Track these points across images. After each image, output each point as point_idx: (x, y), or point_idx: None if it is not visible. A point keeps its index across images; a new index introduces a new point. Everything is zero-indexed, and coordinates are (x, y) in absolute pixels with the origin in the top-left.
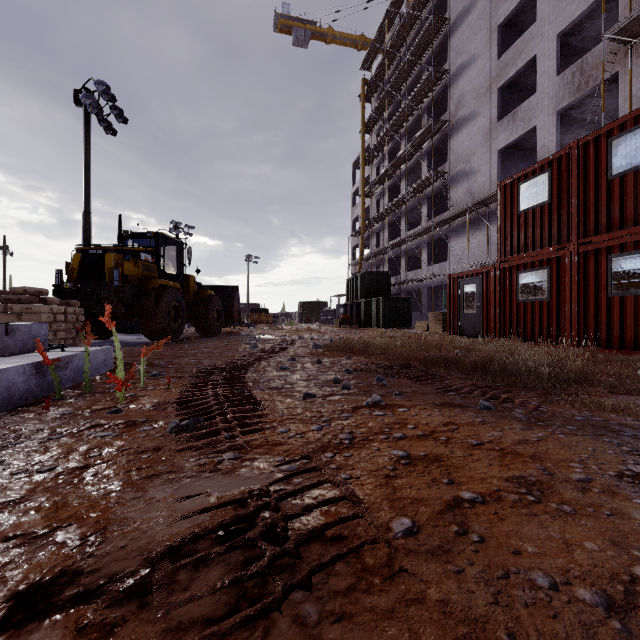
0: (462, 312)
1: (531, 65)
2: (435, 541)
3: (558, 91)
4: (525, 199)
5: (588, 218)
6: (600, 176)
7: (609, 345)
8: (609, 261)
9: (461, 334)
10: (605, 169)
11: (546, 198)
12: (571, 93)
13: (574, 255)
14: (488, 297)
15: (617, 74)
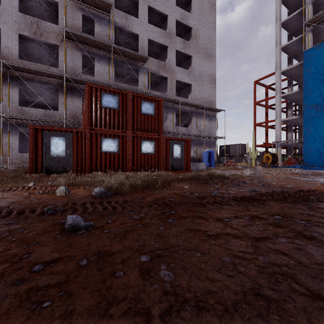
0: (49, 156)
1: None
2: (317, 182)
3: (21, 22)
4: (105, 102)
5: (134, 124)
6: (138, 110)
7: (141, 170)
8: (141, 141)
9: (48, 172)
10: (140, 109)
11: (117, 107)
12: (31, 32)
13: (130, 136)
14: (77, 148)
15: (56, 45)
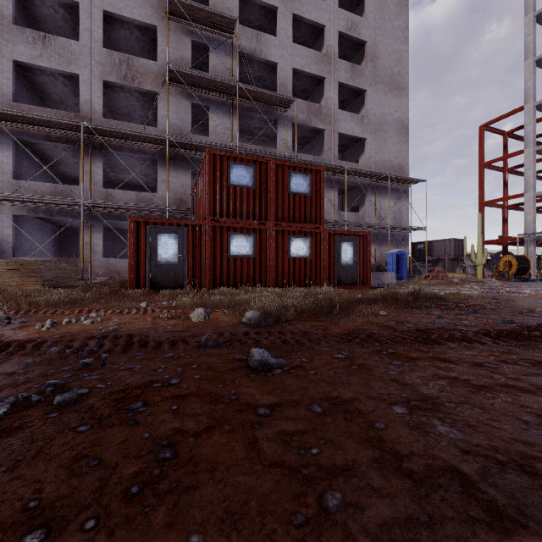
0: (156, 262)
1: (58, 1)
2: None
3: (106, 63)
4: (235, 177)
5: (278, 210)
6: (284, 188)
7: (288, 285)
8: (289, 238)
9: (154, 287)
10: (287, 186)
11: (252, 185)
12: (119, 76)
13: (273, 230)
14: (194, 249)
15: (154, 93)
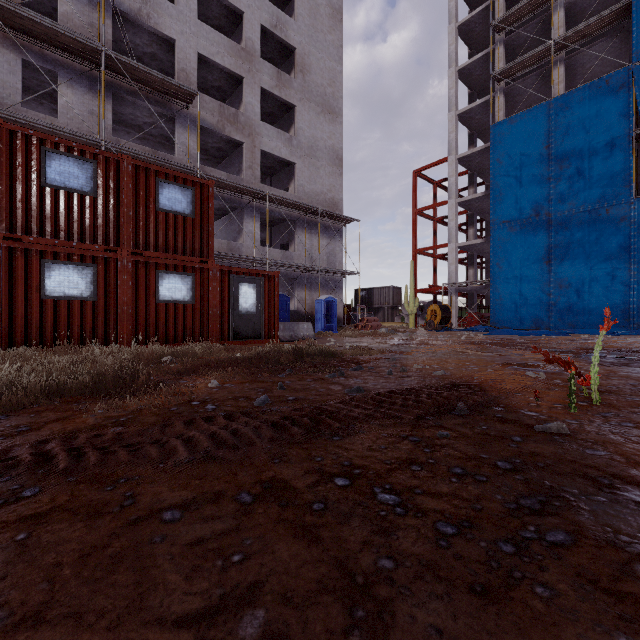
0: None
1: None
2: (496, 361)
3: None
4: (56, 173)
5: (139, 232)
6: (149, 202)
7: (157, 341)
8: (158, 275)
9: None
10: (155, 200)
11: (90, 190)
12: None
13: (129, 261)
14: None
15: None
